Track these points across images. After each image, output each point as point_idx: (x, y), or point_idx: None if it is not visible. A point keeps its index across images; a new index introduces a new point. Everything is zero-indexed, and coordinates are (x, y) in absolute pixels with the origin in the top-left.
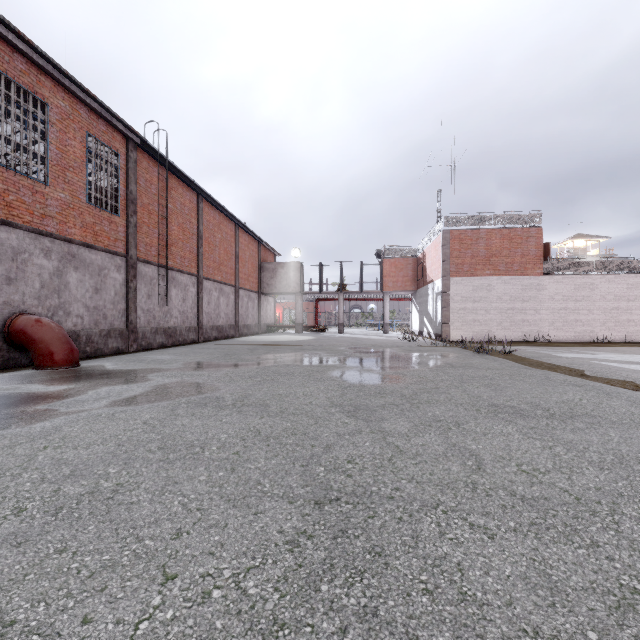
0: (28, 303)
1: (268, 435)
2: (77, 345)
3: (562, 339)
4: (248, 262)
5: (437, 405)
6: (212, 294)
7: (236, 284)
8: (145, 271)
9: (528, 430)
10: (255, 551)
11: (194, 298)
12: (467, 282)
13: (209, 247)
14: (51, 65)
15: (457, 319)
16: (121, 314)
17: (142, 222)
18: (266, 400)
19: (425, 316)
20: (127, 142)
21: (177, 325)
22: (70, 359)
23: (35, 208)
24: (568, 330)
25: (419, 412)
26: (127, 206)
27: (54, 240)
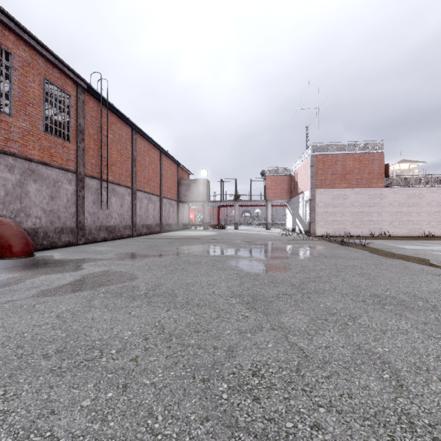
0: None
1: (171, 332)
2: (36, 239)
3: (398, 234)
4: (170, 179)
5: (325, 295)
6: (143, 201)
7: (161, 194)
8: (91, 184)
9: (423, 326)
10: None
11: (129, 204)
12: (328, 193)
13: (140, 167)
14: (13, 22)
15: (321, 220)
16: (72, 216)
17: (89, 147)
18: (175, 289)
19: (297, 217)
20: (77, 87)
21: (116, 224)
22: (25, 251)
23: (0, 133)
24: (402, 228)
25: (311, 303)
26: (77, 135)
27: (16, 159)
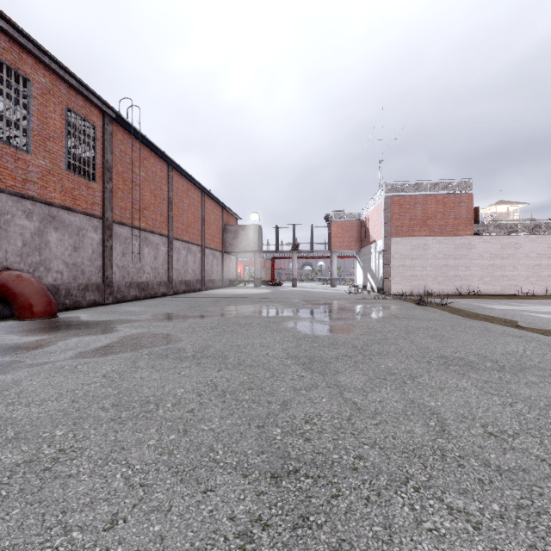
0: (11, 260)
1: (224, 390)
2: (57, 298)
3: (490, 292)
4: (213, 225)
5: (388, 357)
6: (181, 252)
7: (202, 244)
8: (120, 232)
9: (483, 384)
10: (200, 549)
11: (164, 256)
12: (406, 242)
13: (178, 211)
14: (32, 44)
15: (397, 274)
16: (98, 270)
17: (117, 188)
18: (225, 351)
19: (368, 272)
20: (103, 116)
21: (149, 280)
22: (48, 311)
23: (17, 174)
24: (495, 284)
25: (372, 364)
26: (103, 173)
27: (35, 203)
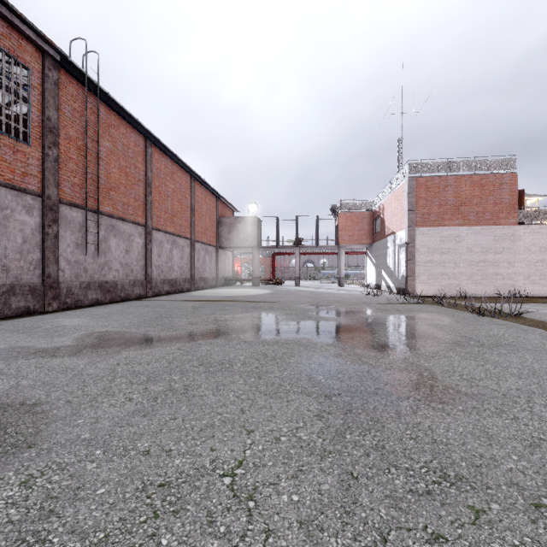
0: None
1: None
2: None
3: (539, 294)
4: (205, 216)
5: None
6: (163, 246)
7: (191, 237)
8: (72, 216)
9: None
10: None
11: (141, 249)
12: (434, 233)
13: (160, 196)
14: None
15: (423, 272)
16: (33, 266)
17: (67, 158)
18: None
19: (383, 269)
20: (43, 57)
21: (118, 279)
22: None
23: None
24: (546, 284)
25: None
26: (43, 135)
27: None
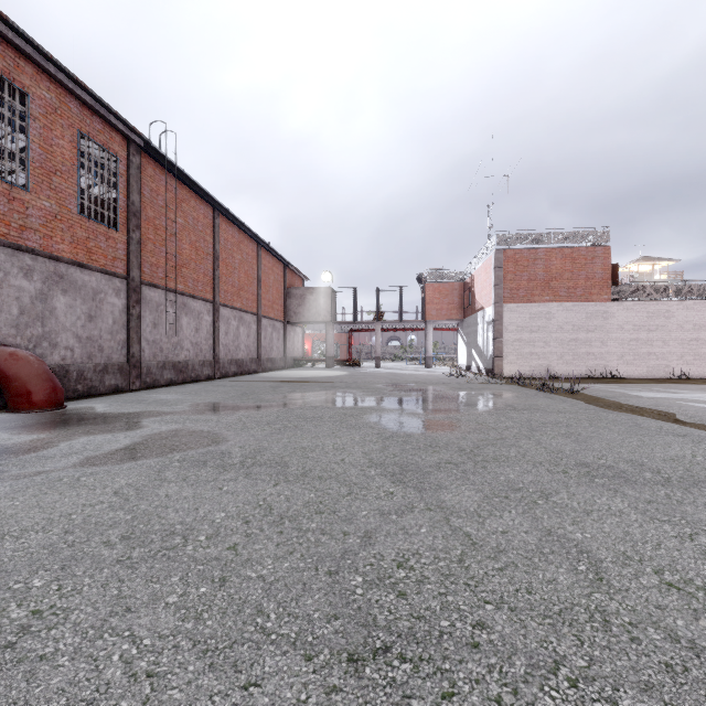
0: (3, 332)
1: (282, 514)
2: (66, 382)
3: (633, 375)
4: (272, 287)
5: (509, 464)
6: (230, 323)
7: (258, 312)
8: (150, 296)
9: (645, 505)
10: None
11: (209, 328)
12: (523, 309)
13: (227, 269)
14: (31, 47)
15: (511, 352)
16: (121, 346)
17: (147, 239)
18: (285, 456)
19: (474, 348)
20: (128, 144)
21: (189, 359)
22: (52, 400)
23: (12, 218)
24: (640, 364)
25: (487, 475)
26: (128, 219)
27: (37, 257)
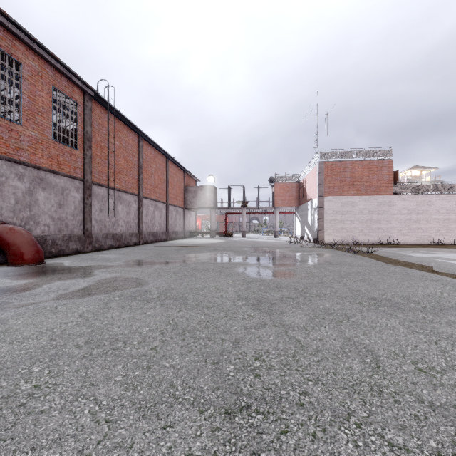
0: (5, 215)
1: (184, 328)
2: (44, 247)
3: (407, 242)
4: (176, 186)
5: (326, 298)
6: (149, 209)
7: (167, 202)
8: (98, 191)
9: (409, 323)
10: None
11: (135, 212)
12: (337, 200)
13: (147, 174)
14: (23, 33)
15: (329, 227)
16: (79, 223)
17: (96, 155)
18: (185, 293)
19: (305, 225)
20: (84, 95)
21: (122, 232)
22: (36, 258)
23: (11, 142)
24: (412, 235)
25: (312, 305)
26: (84, 142)
27: (26, 167)
